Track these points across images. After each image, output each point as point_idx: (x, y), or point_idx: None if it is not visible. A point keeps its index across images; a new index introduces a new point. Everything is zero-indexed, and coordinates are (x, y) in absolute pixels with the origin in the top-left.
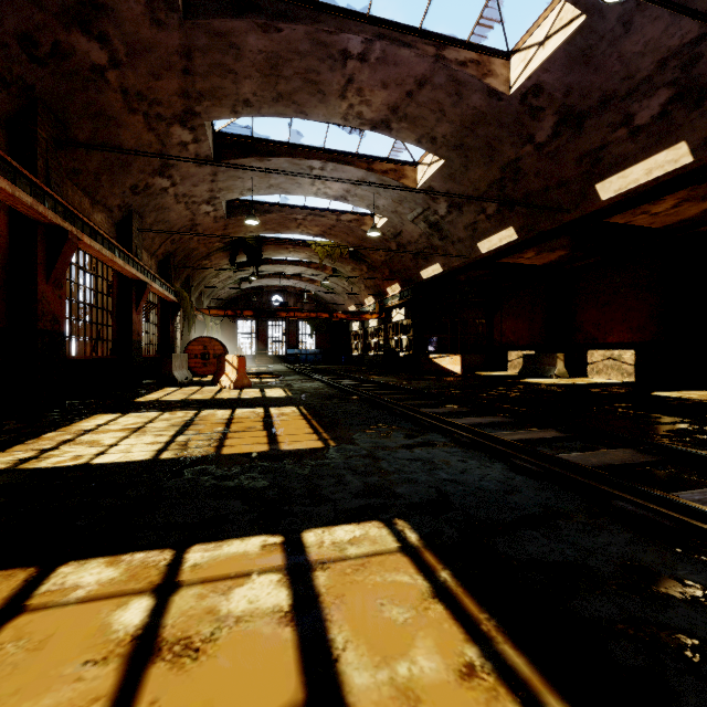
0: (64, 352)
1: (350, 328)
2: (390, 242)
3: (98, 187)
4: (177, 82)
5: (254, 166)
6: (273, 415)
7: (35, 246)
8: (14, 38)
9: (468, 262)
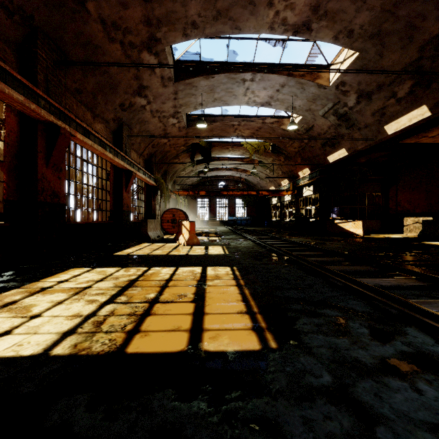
0: (63, 219)
1: (270, 202)
2: (303, 136)
3: (96, 104)
4: (140, 10)
5: (202, 83)
6: (207, 278)
7: (36, 139)
8: None
9: (373, 144)
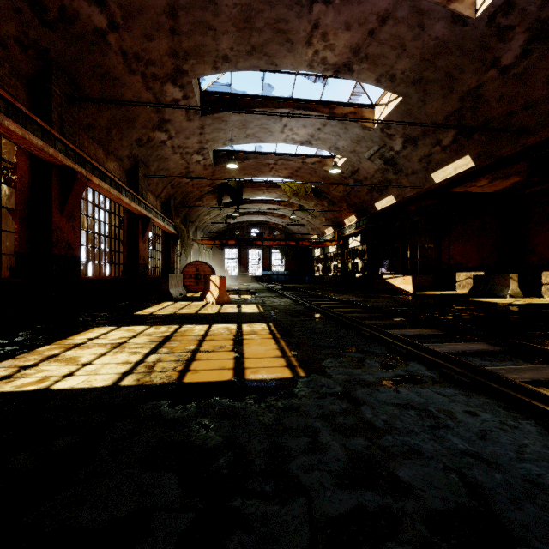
0: (77, 274)
1: (313, 254)
2: (348, 179)
3: (110, 140)
4: (166, 42)
5: (234, 118)
6: (244, 333)
7: (50, 185)
8: (26, 3)
9: (421, 192)
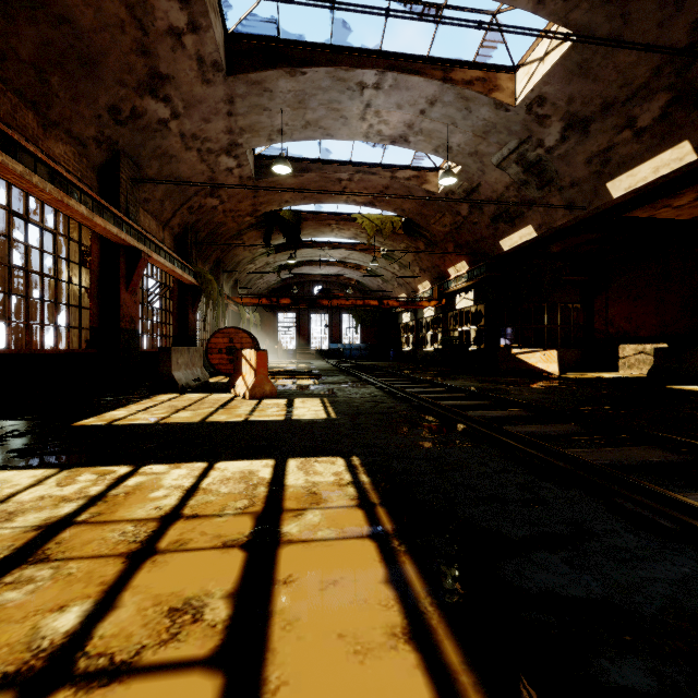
0: None
1: (400, 320)
2: (460, 204)
3: (49, 96)
4: None
5: (283, 86)
6: (286, 503)
7: None
8: None
9: (582, 217)
